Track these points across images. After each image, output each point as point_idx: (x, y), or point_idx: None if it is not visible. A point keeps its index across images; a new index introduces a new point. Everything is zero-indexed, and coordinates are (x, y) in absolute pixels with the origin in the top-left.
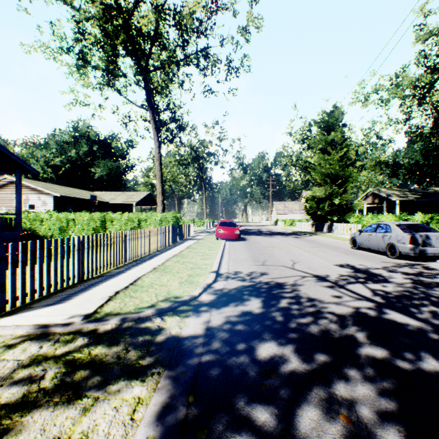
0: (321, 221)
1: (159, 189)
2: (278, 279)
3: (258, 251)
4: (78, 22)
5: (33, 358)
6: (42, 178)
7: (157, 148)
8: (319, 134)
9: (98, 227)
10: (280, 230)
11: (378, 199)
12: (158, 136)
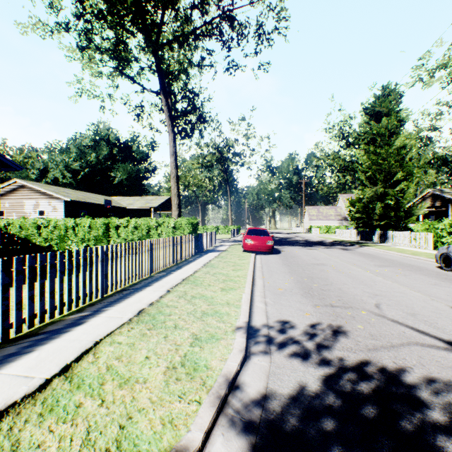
0: (370, 228)
1: (174, 190)
2: (377, 355)
3: (304, 272)
4: None
5: None
6: (62, 184)
7: (171, 141)
8: (367, 123)
9: (101, 236)
10: (318, 239)
11: (440, 202)
12: (172, 126)
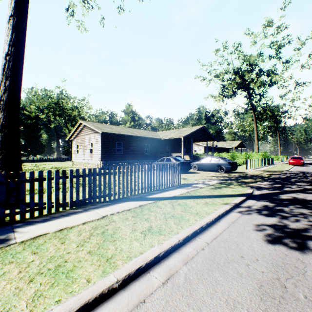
0: None
1: (256, 143)
2: (309, 171)
3: (310, 168)
4: (224, 86)
5: (260, 171)
6: None
7: (255, 125)
8: None
9: (231, 158)
10: None
11: None
12: (255, 120)
